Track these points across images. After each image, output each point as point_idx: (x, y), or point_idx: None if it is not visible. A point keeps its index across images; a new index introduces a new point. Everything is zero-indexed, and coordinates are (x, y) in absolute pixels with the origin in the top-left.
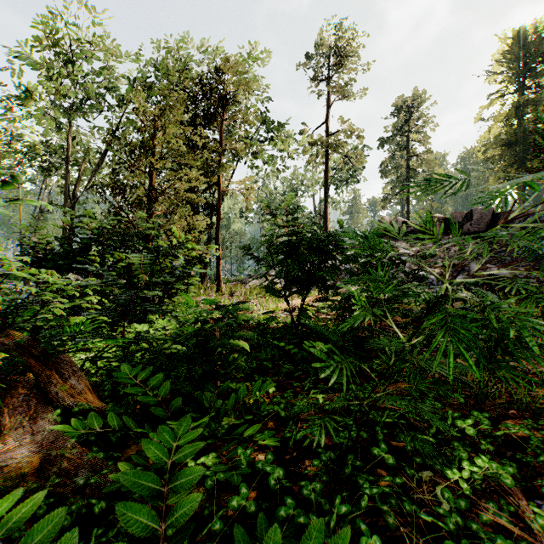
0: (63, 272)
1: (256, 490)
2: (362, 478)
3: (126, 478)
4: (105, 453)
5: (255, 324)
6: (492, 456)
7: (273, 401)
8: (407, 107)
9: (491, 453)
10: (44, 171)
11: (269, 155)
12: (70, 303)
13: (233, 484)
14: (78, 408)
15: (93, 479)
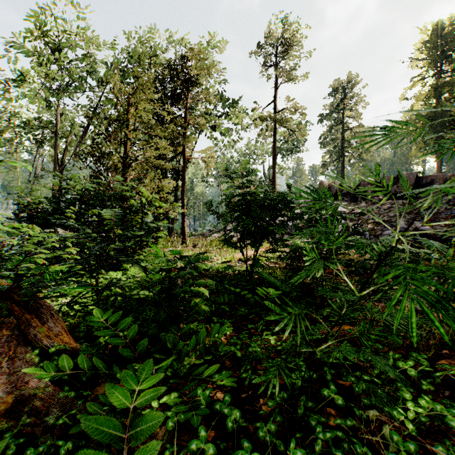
0: (51, 227)
1: (214, 428)
2: (314, 420)
3: (88, 424)
4: (77, 391)
5: (214, 271)
6: (432, 395)
7: (230, 342)
8: (342, 88)
9: (431, 392)
10: (38, 142)
11: (226, 129)
12: (50, 254)
13: (192, 425)
14: (55, 348)
15: (62, 420)
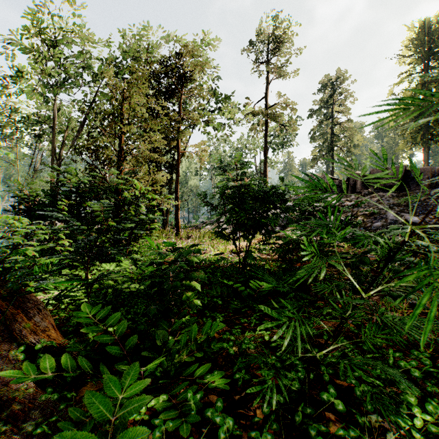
0: (47, 219)
1: (205, 435)
2: (313, 428)
3: None
4: (61, 392)
5: (207, 263)
6: (437, 398)
7: (222, 337)
8: (332, 85)
9: (436, 395)
10: (37, 137)
11: (219, 124)
12: (39, 247)
13: (182, 434)
14: (41, 345)
15: (40, 428)
